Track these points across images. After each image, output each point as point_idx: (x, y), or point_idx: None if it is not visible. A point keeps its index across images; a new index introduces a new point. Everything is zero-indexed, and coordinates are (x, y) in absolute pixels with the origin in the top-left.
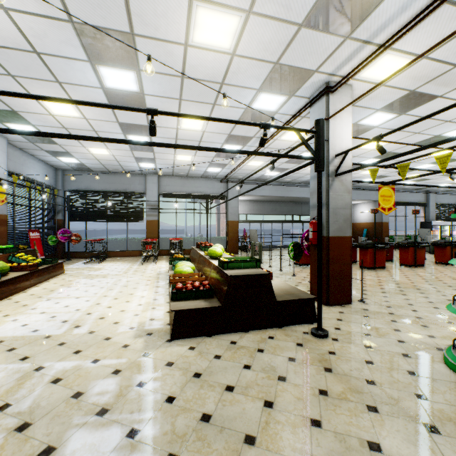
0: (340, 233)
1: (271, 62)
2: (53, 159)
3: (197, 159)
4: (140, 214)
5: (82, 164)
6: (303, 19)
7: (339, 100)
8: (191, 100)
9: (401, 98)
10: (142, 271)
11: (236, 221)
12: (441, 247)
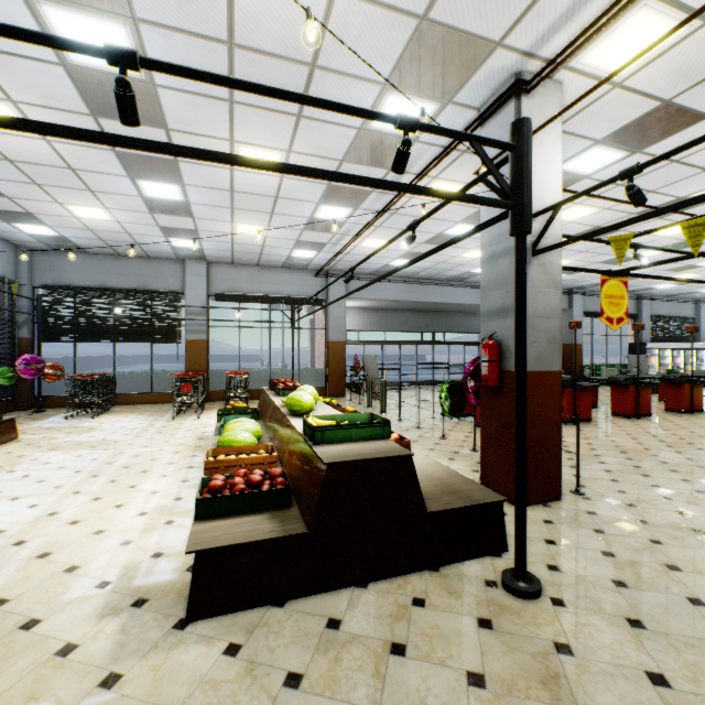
0: (542, 365)
1: (412, 14)
2: (5, 228)
3: (273, 234)
4: (175, 330)
5: (64, 239)
6: None
7: (539, 108)
8: (253, 103)
9: (643, 118)
10: (170, 432)
11: (343, 341)
12: (675, 385)
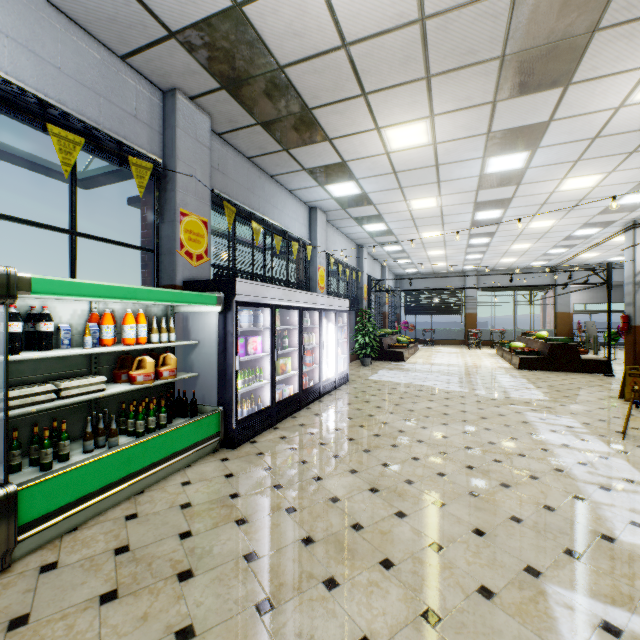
0: None
1: (580, 223)
2: (400, 271)
3: (520, 260)
4: (460, 308)
5: (417, 272)
6: (595, 214)
7: None
8: (522, 239)
9: None
10: (473, 352)
11: (567, 312)
12: None
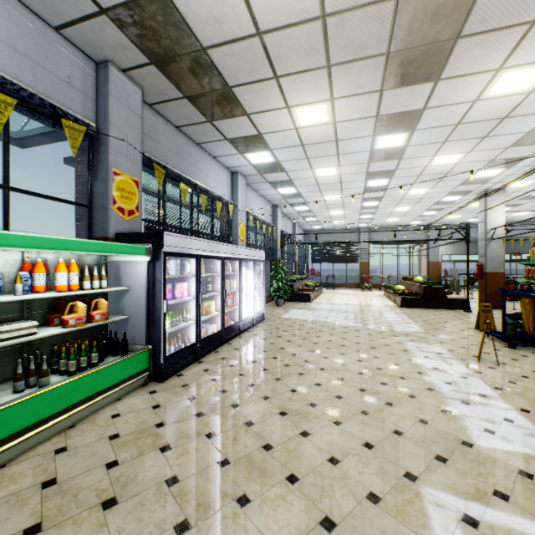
0: (495, 270)
1: (446, 192)
2: (308, 227)
3: (402, 219)
4: (355, 258)
5: (321, 228)
6: (458, 185)
7: (494, 199)
8: (403, 203)
9: None
10: (366, 293)
11: (437, 261)
12: None
